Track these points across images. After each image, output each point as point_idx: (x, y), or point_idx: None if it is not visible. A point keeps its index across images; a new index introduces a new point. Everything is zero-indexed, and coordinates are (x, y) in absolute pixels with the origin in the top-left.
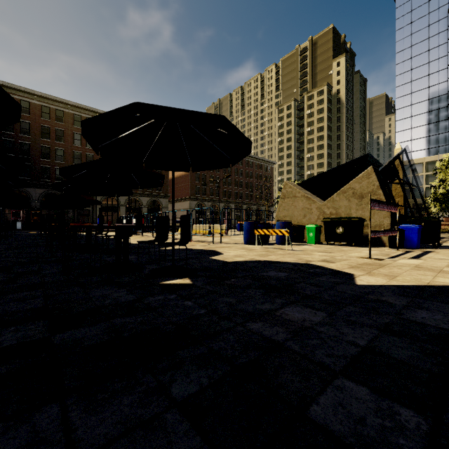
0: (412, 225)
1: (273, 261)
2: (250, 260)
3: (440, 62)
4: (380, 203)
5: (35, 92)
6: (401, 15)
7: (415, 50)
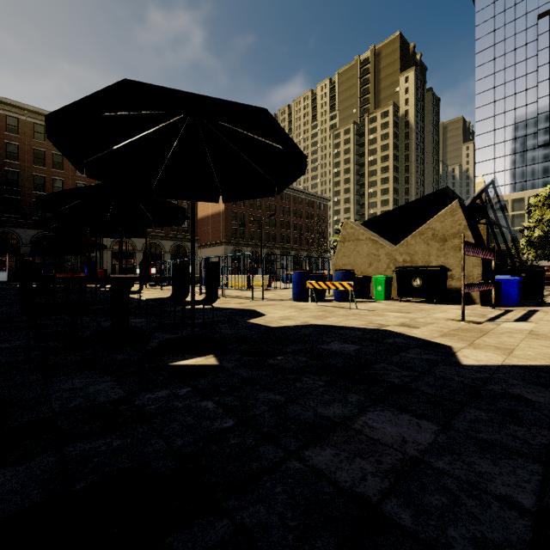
0: (511, 276)
1: (335, 326)
2: (302, 325)
3: (529, 79)
4: (475, 247)
5: (25, 106)
6: (482, 21)
7: (499, 63)
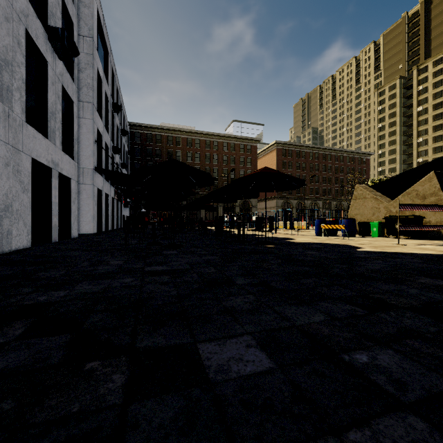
0: None
1: (324, 243)
2: (309, 242)
3: None
4: (414, 206)
5: (164, 127)
6: None
7: None
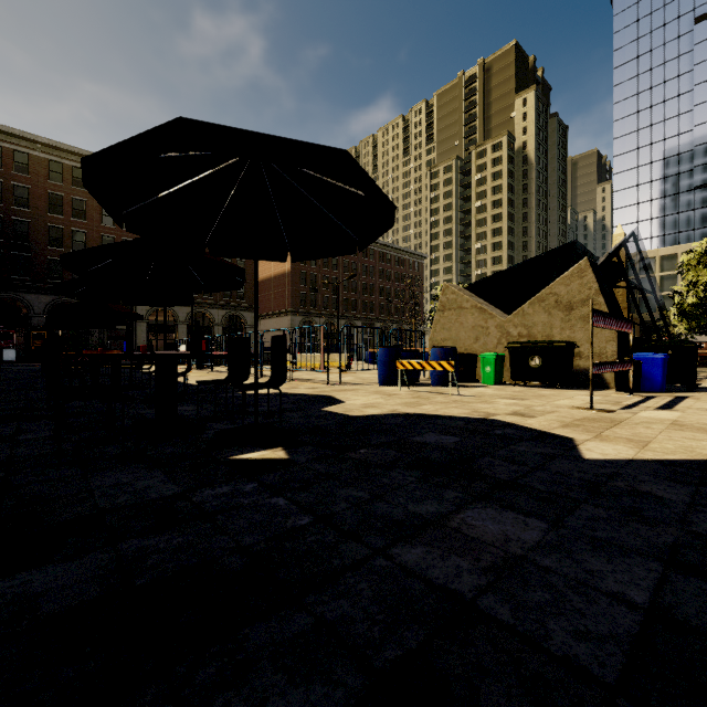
0: (654, 354)
1: (431, 414)
2: (390, 413)
3: (682, 101)
4: (606, 317)
5: (38, 139)
6: (622, 26)
7: (644, 81)
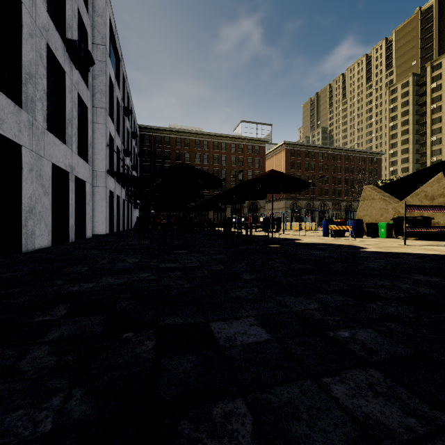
0: None
1: (330, 243)
2: (316, 242)
3: None
4: (421, 207)
5: (173, 129)
6: None
7: None
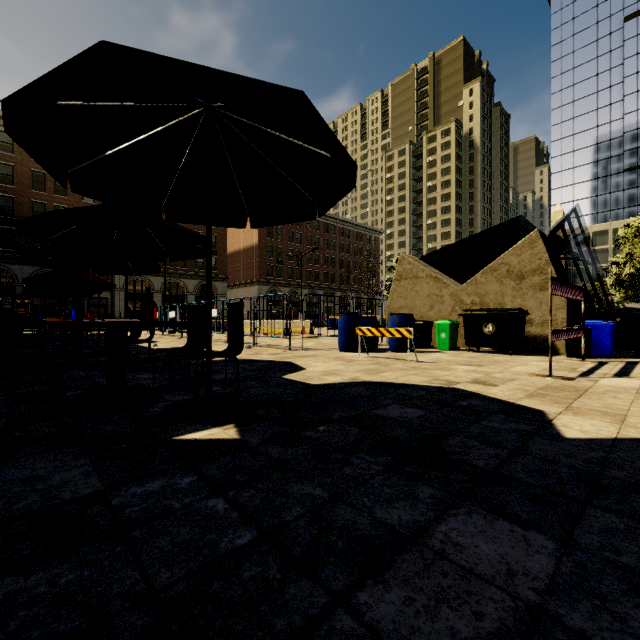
0: (603, 321)
1: (392, 383)
2: (350, 382)
3: (613, 92)
4: (563, 285)
5: None
6: (559, 24)
7: (578, 74)
